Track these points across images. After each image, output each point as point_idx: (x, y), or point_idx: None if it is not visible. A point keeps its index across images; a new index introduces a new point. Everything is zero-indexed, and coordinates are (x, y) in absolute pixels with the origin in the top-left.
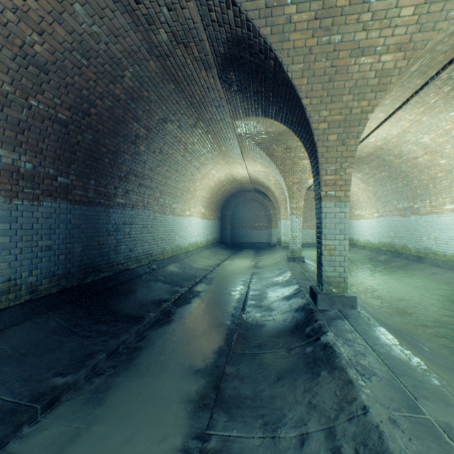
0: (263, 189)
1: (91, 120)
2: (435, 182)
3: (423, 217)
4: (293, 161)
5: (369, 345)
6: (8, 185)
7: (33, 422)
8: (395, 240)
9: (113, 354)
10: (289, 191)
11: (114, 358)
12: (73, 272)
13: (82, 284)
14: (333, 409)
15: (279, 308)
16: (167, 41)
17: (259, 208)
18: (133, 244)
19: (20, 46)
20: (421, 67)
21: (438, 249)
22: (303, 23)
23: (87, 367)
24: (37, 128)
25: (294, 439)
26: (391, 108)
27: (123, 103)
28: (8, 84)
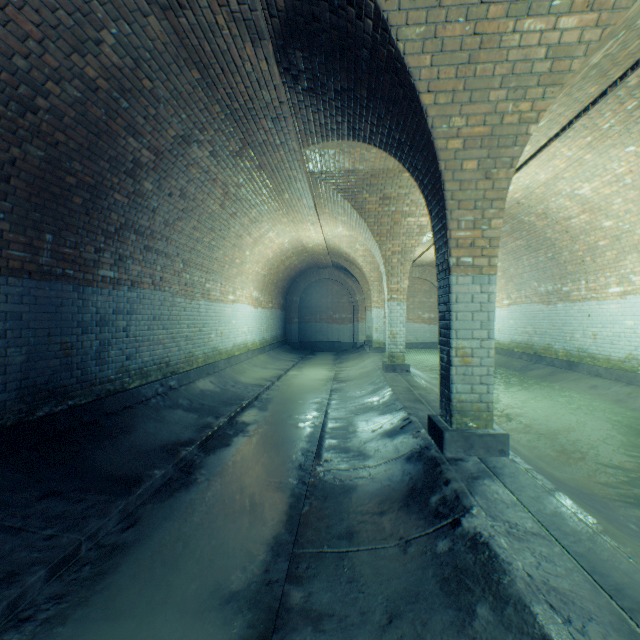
0: (346, 263)
1: (39, 122)
2: (595, 254)
3: (577, 305)
4: (393, 218)
5: (555, 536)
6: None
7: None
8: (534, 337)
9: (66, 565)
10: (386, 265)
11: (65, 575)
12: (5, 401)
13: (26, 421)
14: None
15: (377, 454)
16: None
17: (341, 292)
18: (133, 347)
19: None
20: (604, 61)
21: (599, 351)
22: None
23: None
24: None
25: None
26: (544, 136)
27: (103, 96)
28: None
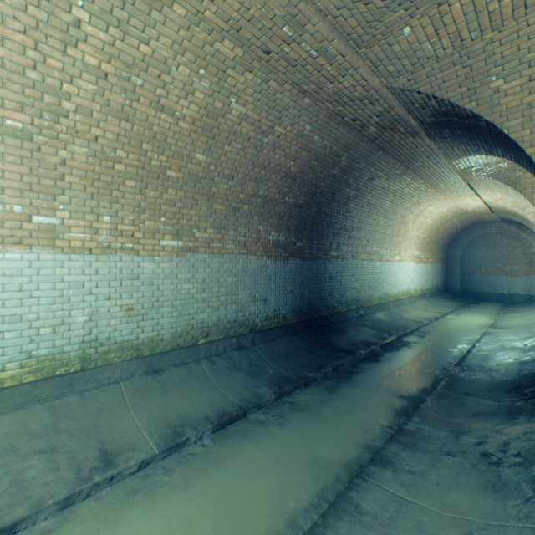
0: (516, 217)
1: (315, 198)
2: None
3: None
4: None
5: None
6: (274, 253)
7: (300, 389)
8: None
9: (335, 370)
10: None
11: (336, 373)
12: (303, 310)
13: (309, 319)
14: (515, 435)
15: (503, 371)
16: (376, 131)
17: (511, 244)
18: (342, 290)
19: (284, 171)
20: None
21: None
22: (515, 87)
23: (322, 372)
24: (287, 213)
25: (473, 442)
26: None
27: (338, 178)
28: (277, 194)
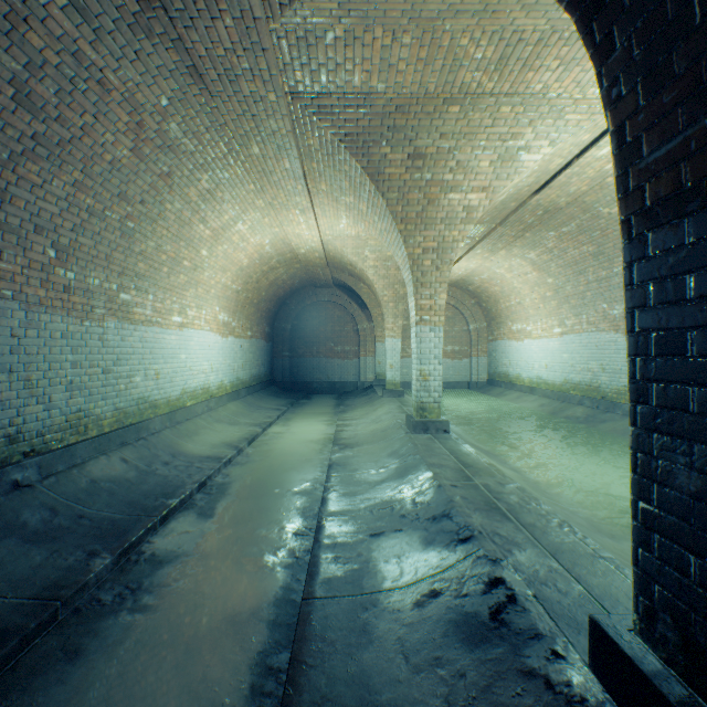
0: (351, 281)
1: None
2: None
3: None
4: (427, 194)
5: None
6: None
7: None
8: (602, 377)
9: None
10: (414, 270)
11: None
12: None
13: None
14: None
15: None
16: None
17: (344, 318)
18: None
19: None
20: None
21: None
22: None
23: None
24: None
25: None
26: None
27: None
28: None
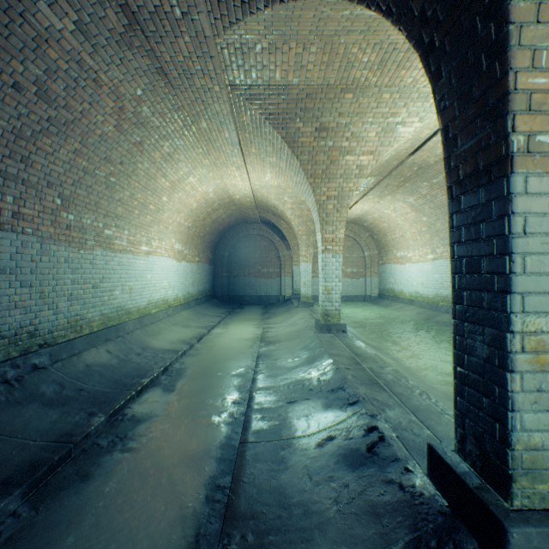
0: (274, 219)
1: None
2: None
3: None
4: (330, 156)
5: None
6: None
7: None
8: None
9: None
10: (320, 212)
11: None
12: None
13: None
14: None
15: (339, 522)
16: None
17: (269, 247)
18: None
19: None
20: None
21: None
22: None
23: None
24: None
25: None
26: None
27: None
28: None
